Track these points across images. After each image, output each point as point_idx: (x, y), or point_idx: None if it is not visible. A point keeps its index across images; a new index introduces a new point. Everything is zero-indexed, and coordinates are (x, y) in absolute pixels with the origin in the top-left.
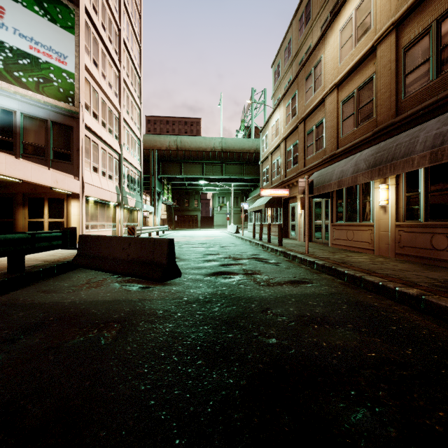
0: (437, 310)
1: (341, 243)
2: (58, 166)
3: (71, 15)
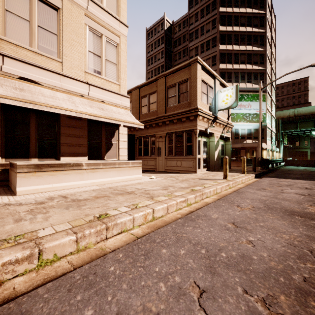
0: None
1: None
2: None
3: (265, 96)
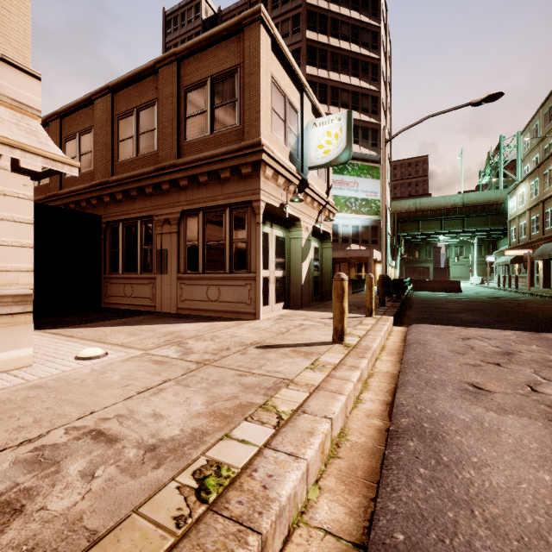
0: (548, 297)
1: None
2: (373, 247)
3: (379, 170)
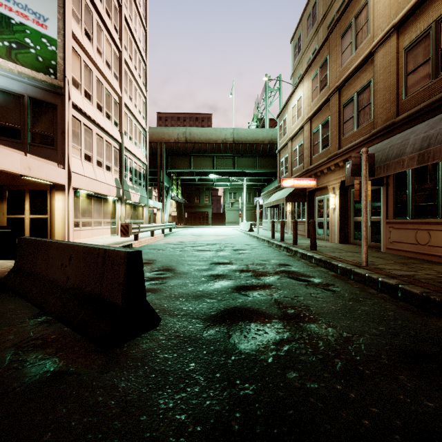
0: None
1: (405, 249)
2: (37, 151)
3: None
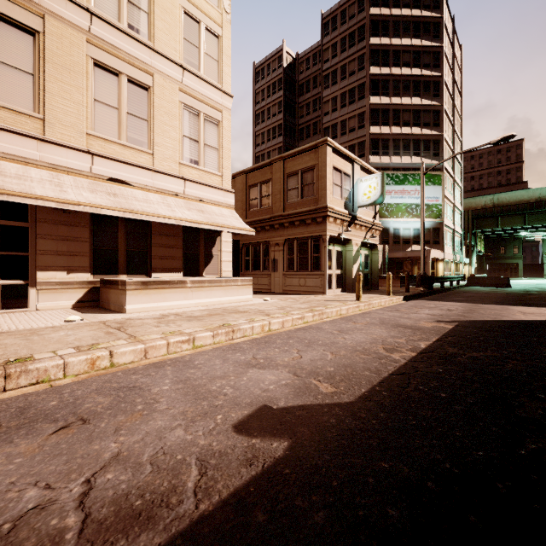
0: None
1: None
2: (434, 247)
3: (441, 177)
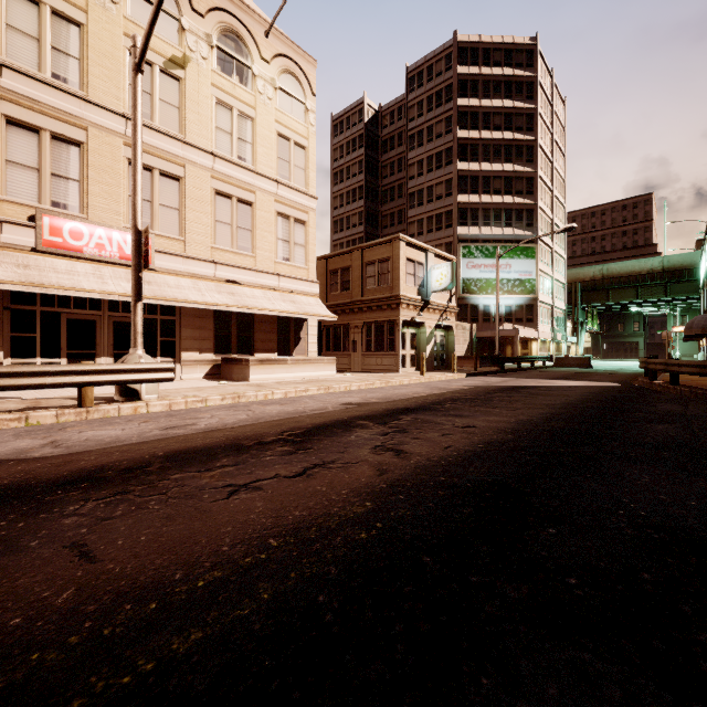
0: None
1: None
2: (528, 325)
3: (534, 250)
